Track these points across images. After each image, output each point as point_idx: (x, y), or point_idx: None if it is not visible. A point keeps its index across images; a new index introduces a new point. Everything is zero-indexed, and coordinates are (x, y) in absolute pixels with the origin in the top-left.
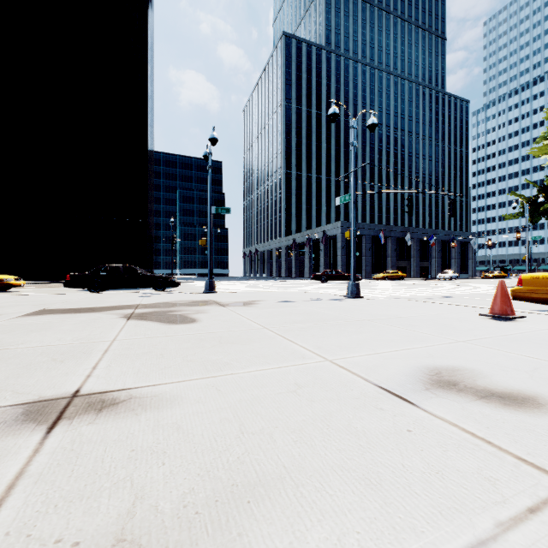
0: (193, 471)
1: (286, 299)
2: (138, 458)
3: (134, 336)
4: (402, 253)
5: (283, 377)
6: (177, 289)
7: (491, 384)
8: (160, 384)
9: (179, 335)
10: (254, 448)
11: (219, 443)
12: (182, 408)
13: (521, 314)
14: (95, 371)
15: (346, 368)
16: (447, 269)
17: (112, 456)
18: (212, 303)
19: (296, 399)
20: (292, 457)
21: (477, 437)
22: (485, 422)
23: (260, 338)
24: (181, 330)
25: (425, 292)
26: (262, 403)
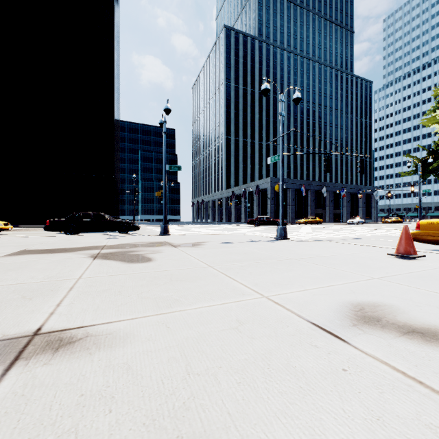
0: (139, 420)
1: (227, 240)
2: (86, 404)
3: (98, 274)
4: (319, 202)
5: (226, 313)
6: (138, 232)
7: (409, 320)
8: (115, 322)
9: (136, 273)
10: (199, 391)
11: (166, 385)
12: (134, 346)
13: (420, 253)
14: (58, 308)
15: (281, 304)
16: (355, 215)
17: (61, 403)
18: (166, 244)
19: (238, 336)
20: (236, 402)
21: (408, 376)
22: (413, 360)
23: (206, 276)
24: (139, 268)
25: (339, 234)
26: (207, 341)
